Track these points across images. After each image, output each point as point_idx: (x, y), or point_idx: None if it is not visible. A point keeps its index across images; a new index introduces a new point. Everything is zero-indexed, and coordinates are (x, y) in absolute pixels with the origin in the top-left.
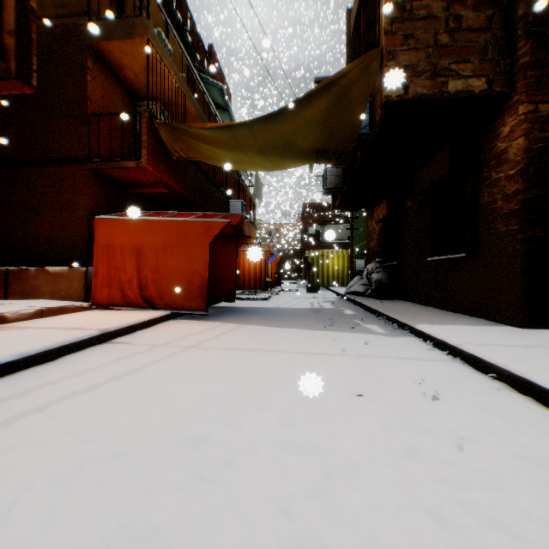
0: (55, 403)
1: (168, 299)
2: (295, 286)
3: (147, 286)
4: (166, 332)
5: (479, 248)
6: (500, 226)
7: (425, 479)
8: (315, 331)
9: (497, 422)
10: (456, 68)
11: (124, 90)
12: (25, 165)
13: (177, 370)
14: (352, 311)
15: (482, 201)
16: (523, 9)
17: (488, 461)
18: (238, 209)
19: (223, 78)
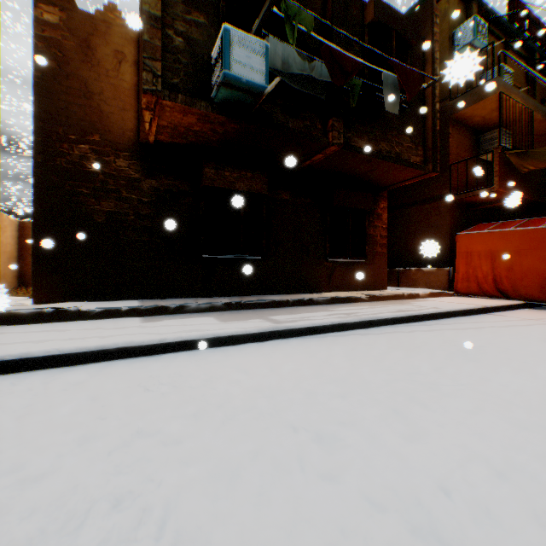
0: (492, 326)
1: (520, 292)
2: None
3: (499, 281)
4: (527, 314)
5: None
6: None
7: None
8: None
9: None
10: None
11: (469, 131)
12: (406, 207)
13: None
14: None
15: None
16: None
17: None
18: None
19: None
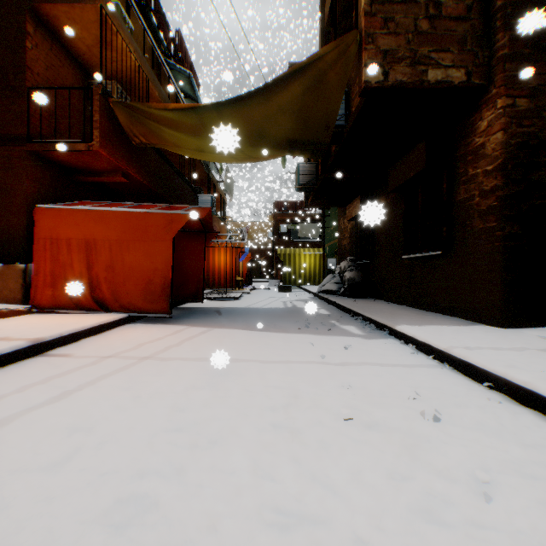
0: None
1: (125, 301)
2: (267, 285)
3: (99, 285)
4: (119, 339)
5: (455, 245)
6: (478, 223)
7: None
8: (290, 334)
9: (515, 451)
10: (436, 57)
11: (76, 65)
12: None
13: (124, 391)
14: (327, 311)
15: (458, 197)
16: (502, 0)
17: (529, 519)
18: (208, 204)
19: (192, 67)
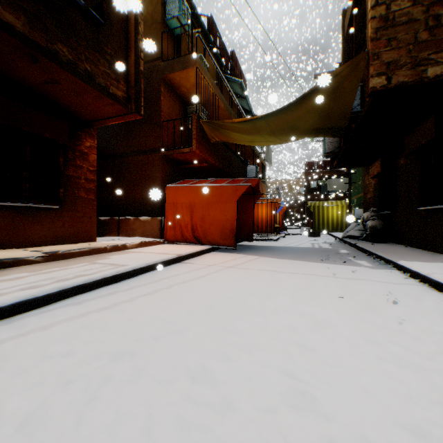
0: (172, 286)
1: (210, 238)
2: (299, 231)
3: (196, 229)
4: (212, 258)
5: None
6: None
7: (371, 331)
8: (313, 262)
9: (434, 316)
10: (434, 57)
11: (180, 100)
12: (127, 156)
13: (226, 277)
14: (347, 251)
15: None
16: None
17: (415, 330)
18: (253, 172)
19: (241, 73)
